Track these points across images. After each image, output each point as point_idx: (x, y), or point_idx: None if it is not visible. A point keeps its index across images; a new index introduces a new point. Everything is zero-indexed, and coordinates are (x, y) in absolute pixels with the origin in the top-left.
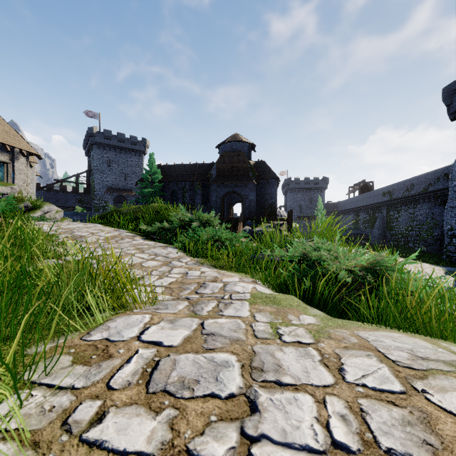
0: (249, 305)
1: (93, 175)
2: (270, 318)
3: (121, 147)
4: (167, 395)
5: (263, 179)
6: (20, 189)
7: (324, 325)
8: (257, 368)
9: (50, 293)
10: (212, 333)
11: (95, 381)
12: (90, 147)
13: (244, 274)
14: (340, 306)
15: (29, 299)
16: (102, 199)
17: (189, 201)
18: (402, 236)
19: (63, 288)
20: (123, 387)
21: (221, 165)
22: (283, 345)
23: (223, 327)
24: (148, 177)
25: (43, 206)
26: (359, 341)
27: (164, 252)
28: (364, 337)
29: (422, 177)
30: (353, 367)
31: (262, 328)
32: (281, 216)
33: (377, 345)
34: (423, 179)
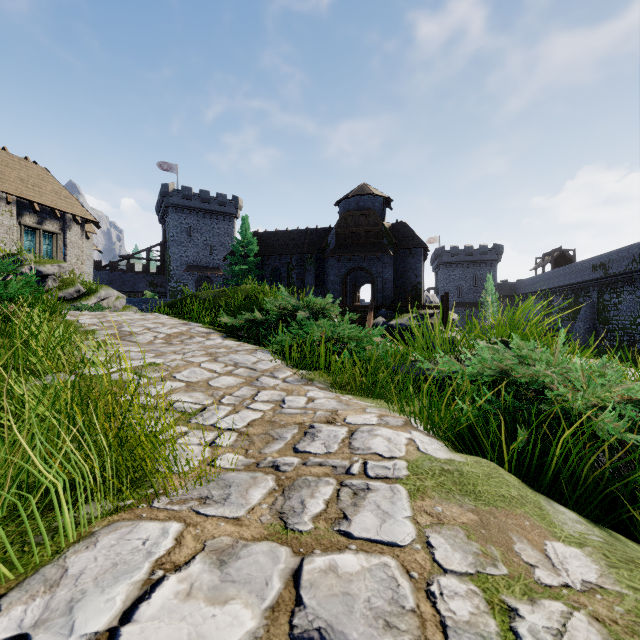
0: (410, 498)
1: (169, 249)
2: (471, 553)
3: (205, 209)
4: None
5: (403, 248)
6: (73, 268)
7: (639, 600)
8: None
9: None
10: (322, 630)
11: None
12: (165, 210)
13: (384, 402)
14: (604, 493)
15: None
16: (180, 280)
17: (297, 282)
18: (624, 332)
19: None
20: None
21: (343, 230)
22: None
23: (352, 598)
24: (240, 249)
25: (99, 291)
26: None
27: (250, 360)
28: None
29: None
30: None
31: (464, 608)
32: (431, 302)
33: None
34: None
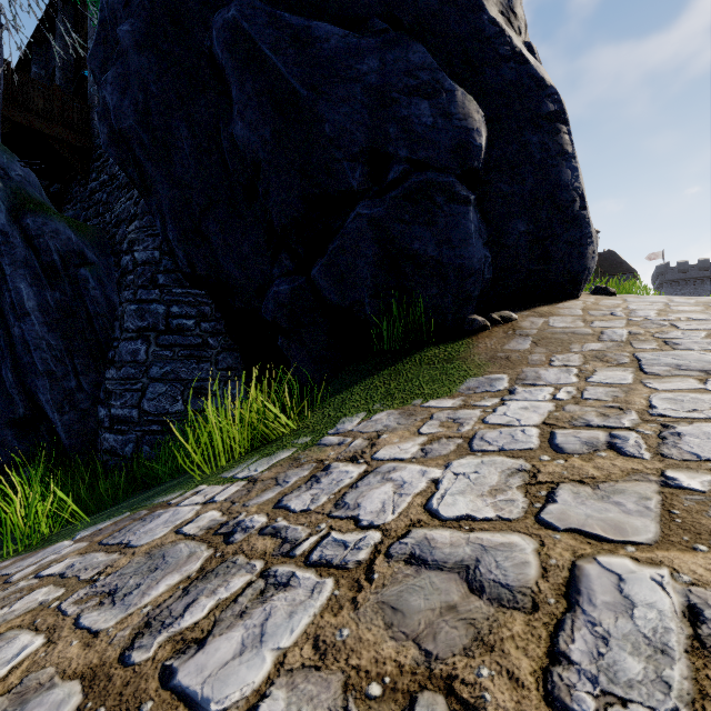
0: None
1: None
2: None
3: None
4: None
5: (610, 275)
6: None
7: None
8: None
9: None
10: None
11: None
12: None
13: None
14: None
15: None
16: None
17: None
18: None
19: None
20: None
21: None
22: None
23: None
24: None
25: None
26: None
27: None
28: None
29: None
30: None
31: None
32: None
33: None
34: None
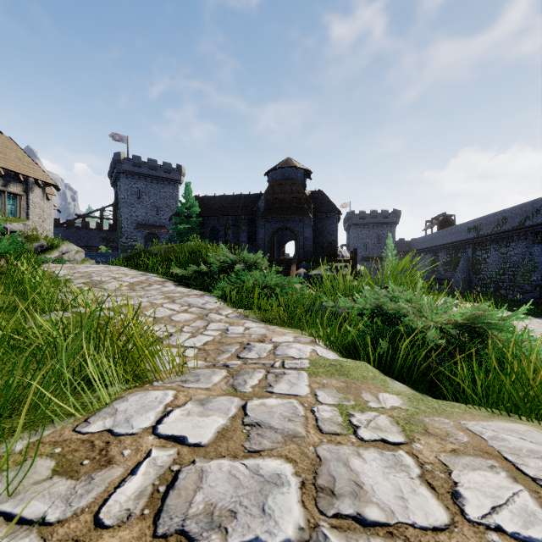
0: (308, 377)
1: (120, 209)
2: (338, 397)
3: (153, 175)
4: (185, 540)
5: (321, 212)
6: (35, 225)
7: (415, 411)
8: (325, 488)
9: (41, 361)
10: (258, 422)
11: (78, 509)
12: (117, 176)
13: (300, 331)
14: (428, 377)
15: (11, 370)
16: (130, 237)
17: (233, 239)
18: (491, 281)
19: (58, 355)
20: (119, 523)
21: (271, 196)
22: (360, 445)
23: (273, 413)
24: (184, 210)
25: (61, 246)
26: (471, 440)
27: (200, 302)
28: (476, 432)
29: (517, 209)
30: (474, 490)
31: (328, 414)
32: (343, 256)
33: (500, 447)
34: (518, 212)
